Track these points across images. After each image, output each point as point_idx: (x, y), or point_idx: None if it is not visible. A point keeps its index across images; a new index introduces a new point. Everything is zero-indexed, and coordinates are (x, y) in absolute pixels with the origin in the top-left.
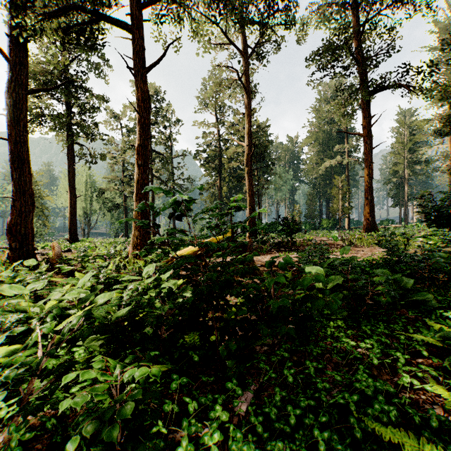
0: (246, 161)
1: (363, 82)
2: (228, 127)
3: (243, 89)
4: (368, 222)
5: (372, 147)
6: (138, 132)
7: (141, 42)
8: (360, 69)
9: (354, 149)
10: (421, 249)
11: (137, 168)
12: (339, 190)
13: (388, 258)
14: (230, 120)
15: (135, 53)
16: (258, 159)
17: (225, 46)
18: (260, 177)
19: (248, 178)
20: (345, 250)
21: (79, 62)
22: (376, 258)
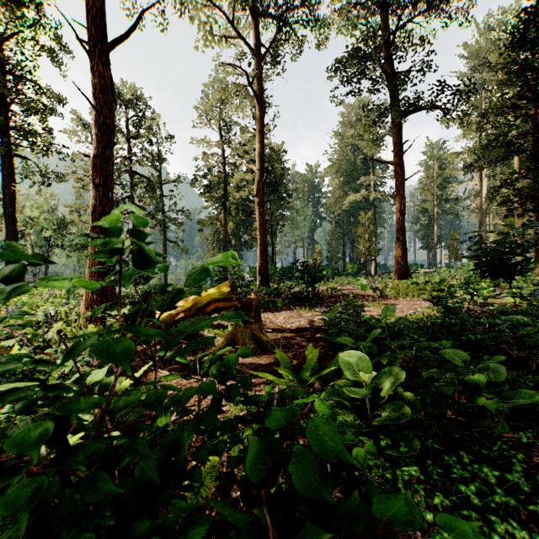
0: (256, 190)
1: (394, 100)
2: (235, 148)
3: (253, 100)
4: (400, 267)
5: (404, 179)
6: (95, 137)
7: (100, 5)
8: (391, 85)
9: (381, 182)
10: (488, 308)
11: (94, 189)
12: (365, 229)
13: (437, 317)
14: (237, 139)
15: (90, 20)
16: (272, 189)
17: (230, 41)
18: (274, 212)
19: (258, 211)
20: (389, 311)
21: (23, 41)
22: (419, 315)
